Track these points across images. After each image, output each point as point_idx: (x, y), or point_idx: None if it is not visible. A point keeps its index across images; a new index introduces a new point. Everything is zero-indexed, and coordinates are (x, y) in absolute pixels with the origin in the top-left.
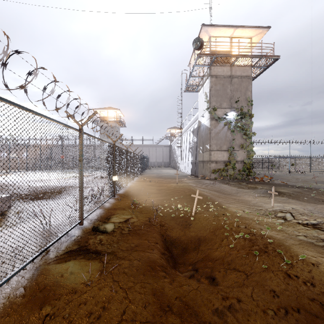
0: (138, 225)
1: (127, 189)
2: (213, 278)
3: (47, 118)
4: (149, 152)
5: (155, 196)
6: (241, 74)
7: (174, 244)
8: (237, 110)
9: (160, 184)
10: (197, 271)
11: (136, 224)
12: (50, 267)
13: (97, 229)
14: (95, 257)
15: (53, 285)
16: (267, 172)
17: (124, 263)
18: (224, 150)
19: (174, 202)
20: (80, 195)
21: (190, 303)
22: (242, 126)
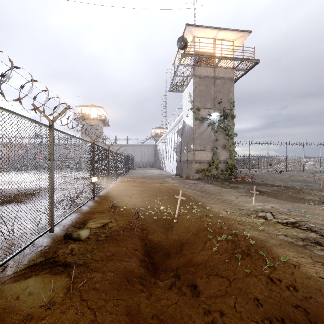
0: (117, 229)
1: (108, 190)
2: (195, 286)
3: (4, 110)
4: (134, 152)
5: (138, 197)
6: (224, 75)
7: (155, 248)
8: (220, 111)
9: (143, 185)
10: (179, 278)
11: (115, 229)
12: (5, 287)
13: (70, 236)
14: (63, 271)
15: (3, 312)
16: (248, 171)
17: (96, 276)
18: (207, 150)
19: (157, 204)
20: (50, 199)
21: (168, 322)
22: (224, 127)
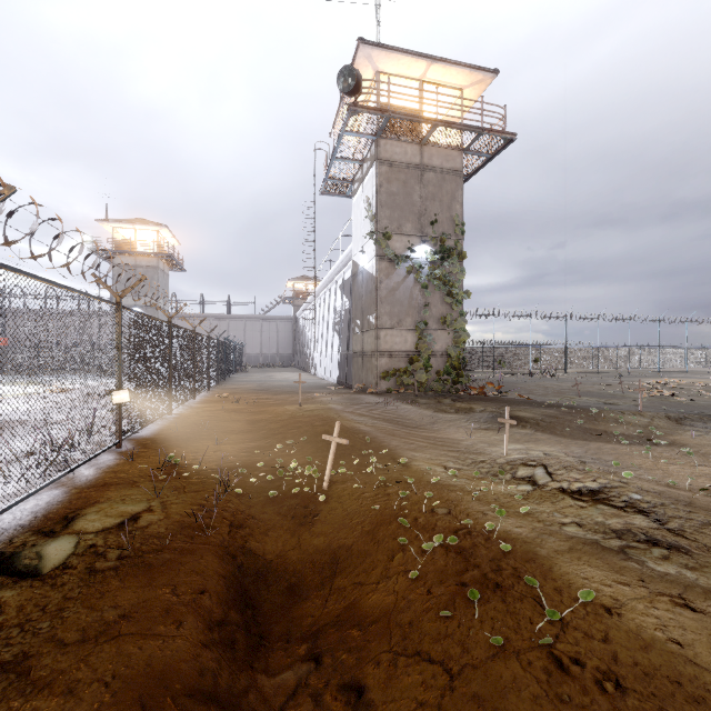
0: (160, 533)
1: (167, 423)
2: (359, 691)
3: None
4: (245, 333)
5: (238, 439)
6: (442, 164)
7: (267, 576)
8: (434, 242)
9: (259, 408)
10: (319, 665)
11: (155, 531)
12: None
13: (8, 563)
14: None
15: None
16: (491, 375)
17: (42, 710)
18: (406, 328)
19: (283, 455)
20: None
21: None
22: (444, 276)
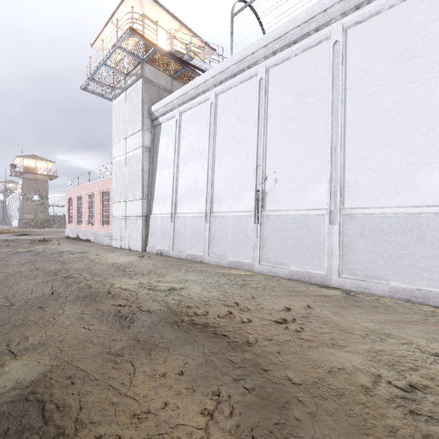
0: None
1: None
2: None
3: None
4: None
5: None
6: (42, 179)
7: None
8: (39, 195)
9: None
10: None
11: None
12: None
13: None
14: None
15: None
16: None
17: None
18: (32, 213)
19: None
20: None
21: None
22: (42, 203)
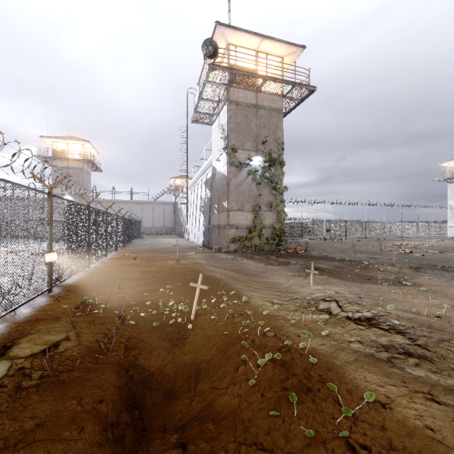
0: (73, 356)
1: (86, 274)
2: None
3: None
4: (142, 212)
5: (135, 285)
6: (270, 105)
7: (150, 384)
8: (265, 154)
9: (150, 262)
10: (185, 451)
11: (70, 355)
12: None
13: None
14: None
15: None
16: (300, 240)
17: None
18: (247, 210)
19: (164, 295)
20: None
21: None
22: (271, 177)
